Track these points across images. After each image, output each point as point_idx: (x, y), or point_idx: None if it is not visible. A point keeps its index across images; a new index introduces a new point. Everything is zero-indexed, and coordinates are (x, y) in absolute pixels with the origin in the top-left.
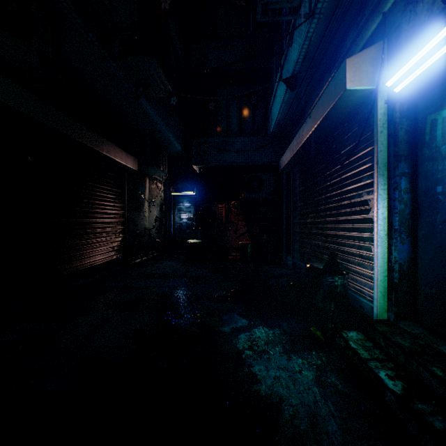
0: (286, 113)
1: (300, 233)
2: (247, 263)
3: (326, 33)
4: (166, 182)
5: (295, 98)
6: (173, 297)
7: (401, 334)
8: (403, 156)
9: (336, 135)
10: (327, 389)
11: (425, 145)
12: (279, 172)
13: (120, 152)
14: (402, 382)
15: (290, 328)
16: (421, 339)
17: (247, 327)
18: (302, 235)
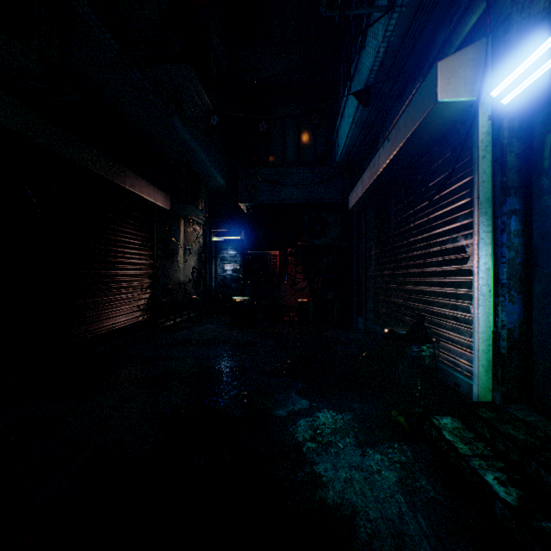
0: (356, 136)
1: (374, 289)
2: (307, 325)
3: (409, 32)
4: (206, 224)
5: (368, 117)
6: (214, 370)
7: (512, 423)
8: (513, 188)
9: (422, 163)
10: (415, 497)
11: (543, 174)
12: (347, 212)
13: (148, 187)
14: (517, 489)
15: (364, 412)
16: (539, 430)
17: (308, 410)
18: (377, 291)
